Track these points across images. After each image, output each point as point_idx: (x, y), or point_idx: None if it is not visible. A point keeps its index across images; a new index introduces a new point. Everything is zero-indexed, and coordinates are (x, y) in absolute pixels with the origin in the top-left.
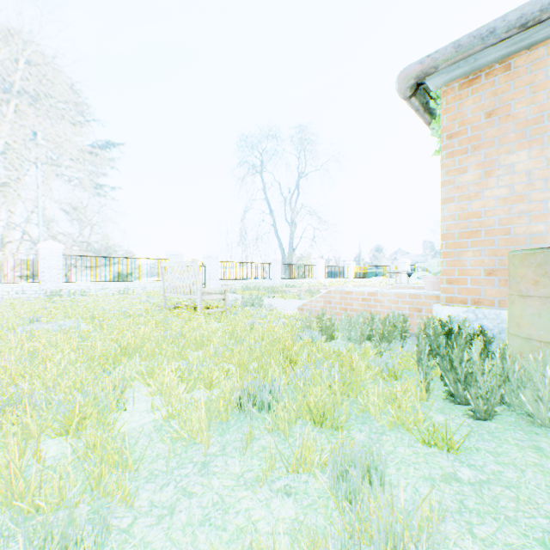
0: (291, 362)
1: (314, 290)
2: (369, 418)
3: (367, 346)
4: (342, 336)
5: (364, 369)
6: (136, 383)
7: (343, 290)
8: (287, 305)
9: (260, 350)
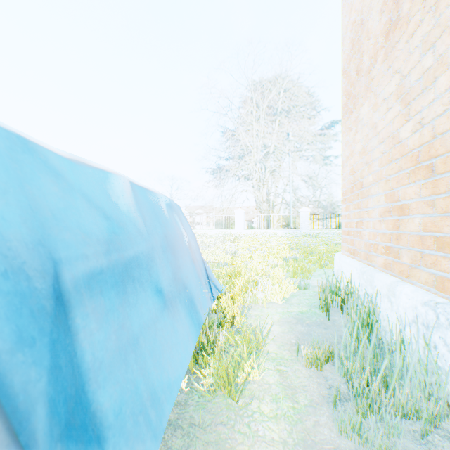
0: None
1: None
2: None
3: None
4: None
5: None
6: None
7: None
8: None
9: None
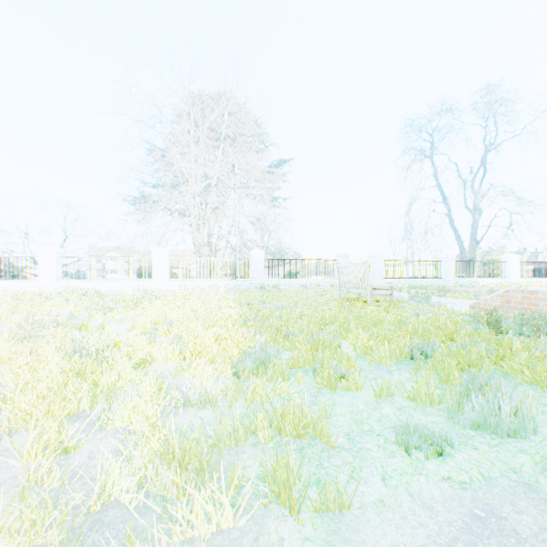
0: (450, 339)
1: (496, 290)
2: (511, 377)
3: (536, 339)
4: (514, 332)
5: (522, 351)
6: (338, 338)
7: (525, 290)
8: (458, 304)
9: (424, 332)
